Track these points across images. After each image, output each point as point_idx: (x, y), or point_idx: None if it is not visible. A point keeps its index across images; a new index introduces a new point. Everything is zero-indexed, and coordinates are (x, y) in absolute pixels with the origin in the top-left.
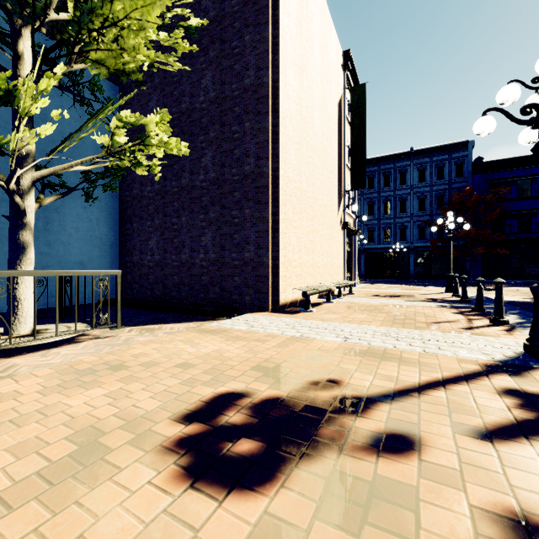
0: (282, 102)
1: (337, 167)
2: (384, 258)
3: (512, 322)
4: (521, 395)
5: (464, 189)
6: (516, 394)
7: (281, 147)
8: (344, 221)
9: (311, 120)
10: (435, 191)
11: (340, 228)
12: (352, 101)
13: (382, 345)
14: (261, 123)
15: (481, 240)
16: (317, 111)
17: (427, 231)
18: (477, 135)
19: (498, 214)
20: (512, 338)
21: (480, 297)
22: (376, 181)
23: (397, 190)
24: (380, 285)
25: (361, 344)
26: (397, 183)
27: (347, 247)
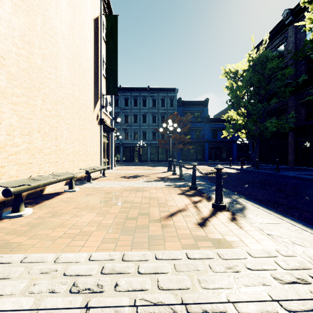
0: None
1: (93, 71)
2: (134, 150)
3: (225, 203)
4: None
5: (173, 113)
6: None
7: None
8: (100, 118)
9: None
10: (161, 113)
11: (97, 123)
12: (107, 25)
13: None
14: None
15: (181, 141)
16: None
17: (156, 134)
18: None
19: (188, 128)
20: (253, 240)
21: (194, 178)
22: (129, 102)
23: (141, 109)
24: (130, 167)
25: None
26: (141, 105)
27: (105, 139)
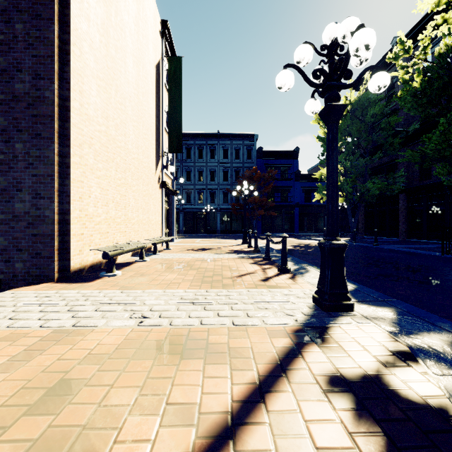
0: (76, 17)
1: (155, 126)
2: (199, 217)
3: (292, 269)
4: (344, 386)
5: (252, 168)
6: (339, 386)
7: (75, 73)
8: (162, 180)
9: (122, 63)
10: (234, 167)
11: (158, 186)
12: (170, 69)
13: (187, 323)
14: (41, 30)
15: (262, 205)
16: (130, 59)
17: (229, 196)
18: (279, 88)
19: (271, 188)
20: (298, 287)
21: (268, 249)
22: (192, 153)
23: (209, 163)
24: (195, 240)
25: (160, 325)
26: (209, 157)
27: (166, 205)
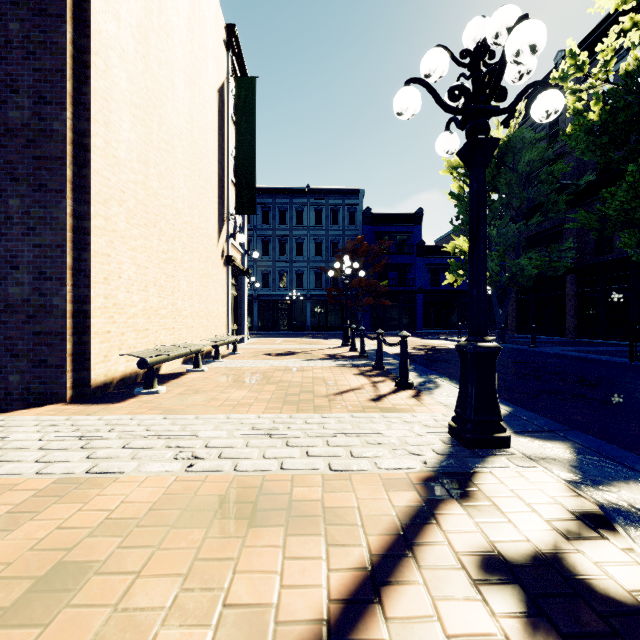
0: (100, 14)
1: (217, 177)
2: (280, 307)
3: (415, 382)
4: (505, 572)
5: (356, 237)
6: (498, 572)
7: (97, 96)
8: (227, 254)
9: (169, 84)
10: (331, 236)
11: (222, 263)
12: (238, 95)
13: (260, 467)
14: (47, 32)
15: (370, 291)
16: (180, 78)
17: (323, 278)
18: (398, 114)
19: (383, 266)
20: (425, 409)
21: (380, 353)
22: (271, 216)
23: (294, 230)
24: (274, 340)
25: (220, 471)
26: (294, 221)
27: (233, 290)
